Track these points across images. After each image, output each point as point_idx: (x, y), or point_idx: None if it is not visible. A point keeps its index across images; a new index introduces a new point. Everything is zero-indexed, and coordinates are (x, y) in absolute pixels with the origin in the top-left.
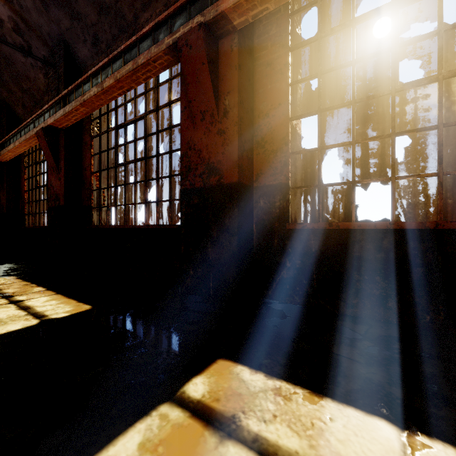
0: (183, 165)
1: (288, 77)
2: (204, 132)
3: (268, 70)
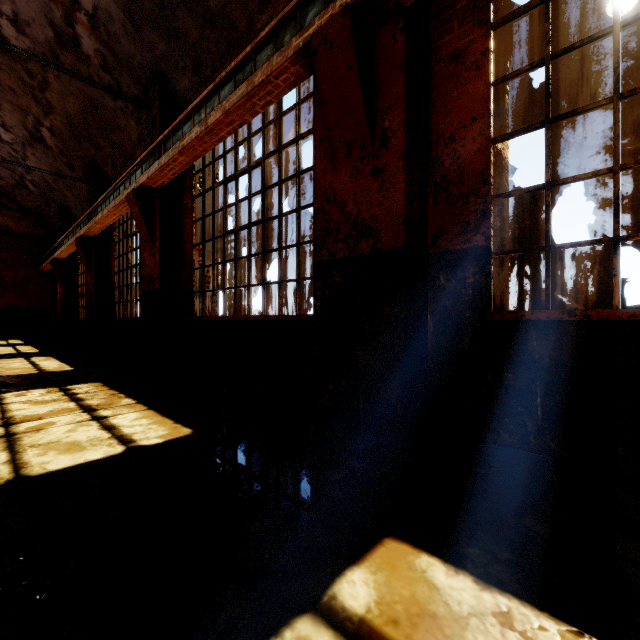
0: (318, 226)
1: (490, 72)
2: (351, 174)
3: (454, 67)
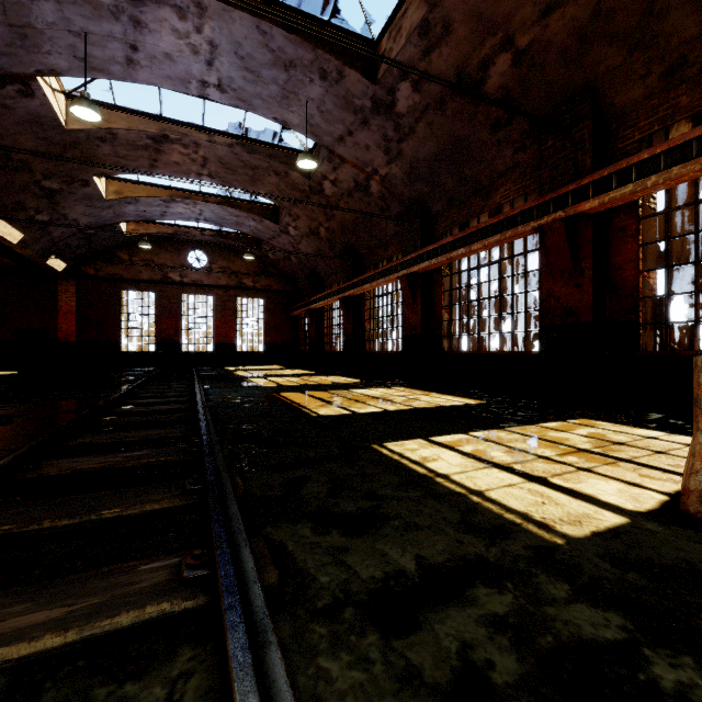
0: (543, 308)
1: (639, 240)
2: (563, 285)
3: (621, 234)
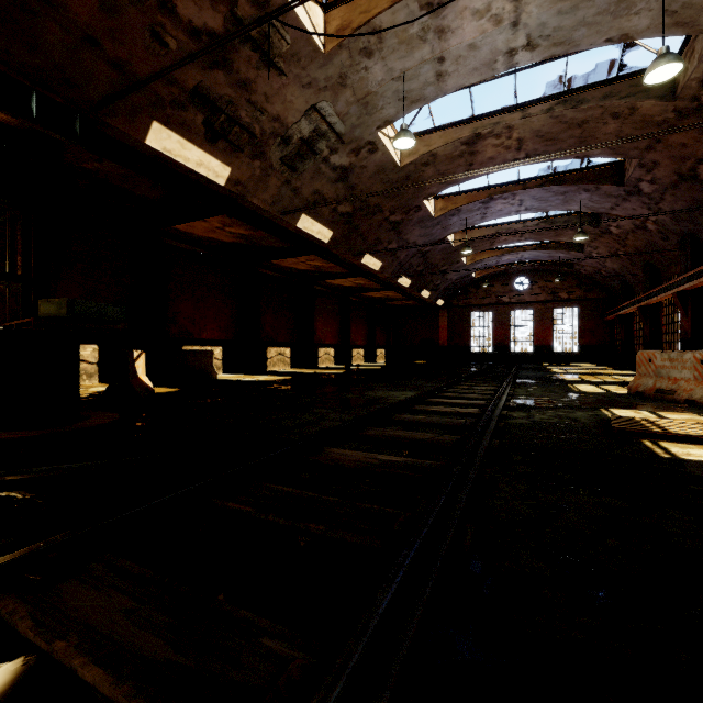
0: None
1: None
2: None
3: None
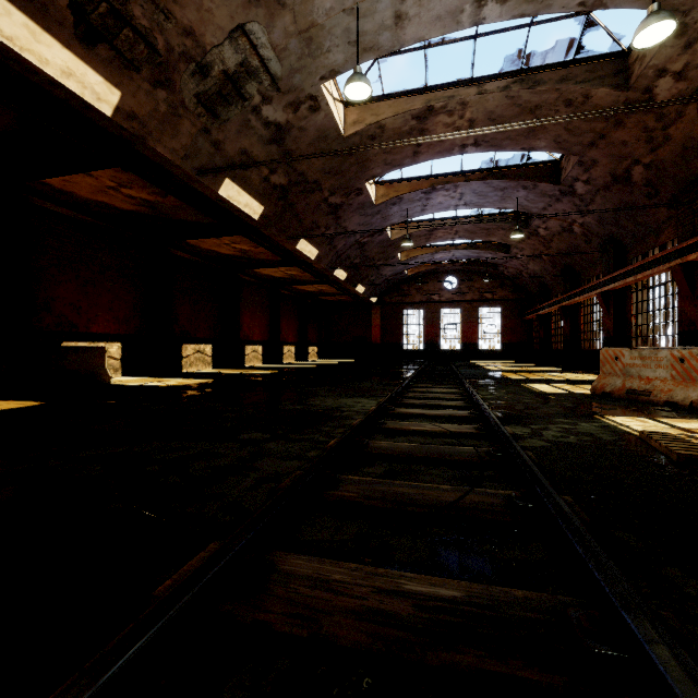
0: (679, 320)
1: None
2: (688, 305)
3: None
